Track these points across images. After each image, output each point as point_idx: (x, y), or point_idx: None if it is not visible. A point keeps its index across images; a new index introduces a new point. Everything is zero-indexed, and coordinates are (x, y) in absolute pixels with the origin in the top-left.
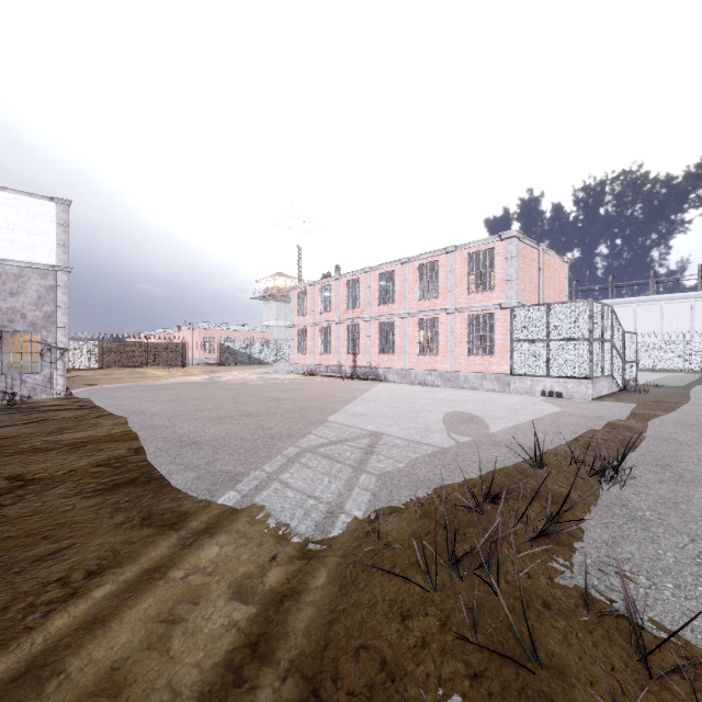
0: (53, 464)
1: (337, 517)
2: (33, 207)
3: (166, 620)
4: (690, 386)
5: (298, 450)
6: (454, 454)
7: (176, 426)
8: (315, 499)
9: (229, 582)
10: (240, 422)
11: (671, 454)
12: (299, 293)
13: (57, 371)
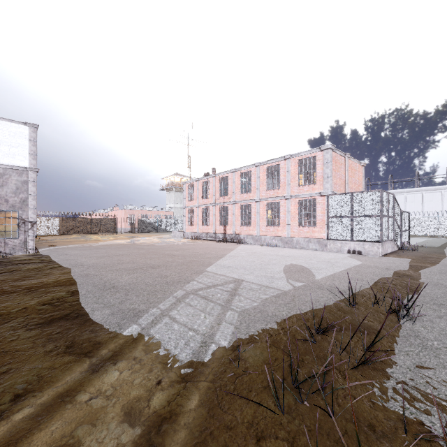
0: (12, 303)
1: (209, 346)
2: (13, 129)
3: (66, 442)
4: (444, 247)
5: (184, 292)
6: (292, 295)
7: (102, 274)
8: (193, 331)
9: (123, 405)
10: (147, 272)
11: (442, 295)
12: (189, 186)
13: (29, 237)
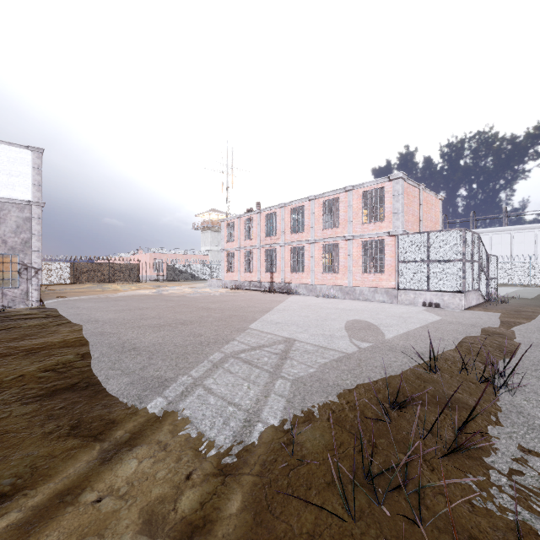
0: (6, 369)
1: (254, 426)
2: (12, 154)
3: None
4: (539, 298)
5: (223, 355)
6: (357, 359)
7: (121, 333)
8: (234, 406)
9: (141, 508)
10: (176, 330)
11: None
12: (228, 224)
13: (32, 286)
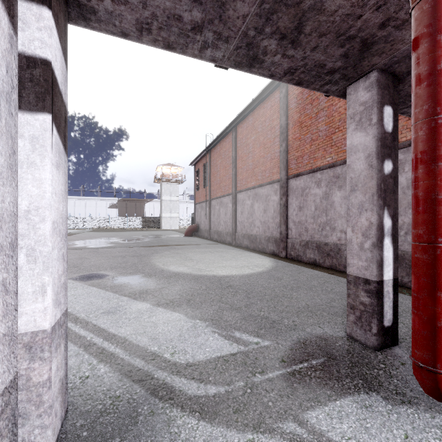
0: None
1: None
2: None
3: None
4: (81, 233)
5: None
6: None
7: None
8: None
9: None
10: None
11: None
12: None
13: None
